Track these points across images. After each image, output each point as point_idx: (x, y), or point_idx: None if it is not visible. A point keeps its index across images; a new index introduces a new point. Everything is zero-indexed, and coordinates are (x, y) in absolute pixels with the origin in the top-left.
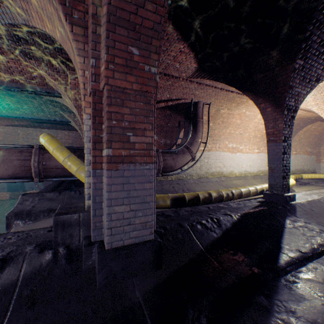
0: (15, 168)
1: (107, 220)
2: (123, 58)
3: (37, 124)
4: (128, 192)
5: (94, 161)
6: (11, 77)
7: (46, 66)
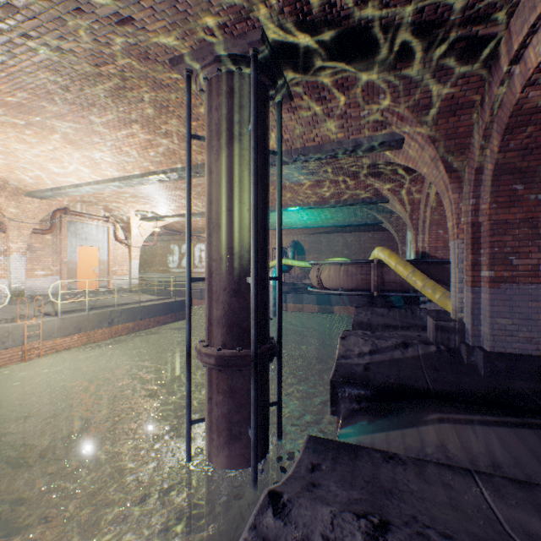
0: (357, 281)
1: (488, 328)
2: (505, 196)
3: (339, 228)
4: (509, 308)
5: (472, 280)
6: (347, 196)
7: (383, 180)
